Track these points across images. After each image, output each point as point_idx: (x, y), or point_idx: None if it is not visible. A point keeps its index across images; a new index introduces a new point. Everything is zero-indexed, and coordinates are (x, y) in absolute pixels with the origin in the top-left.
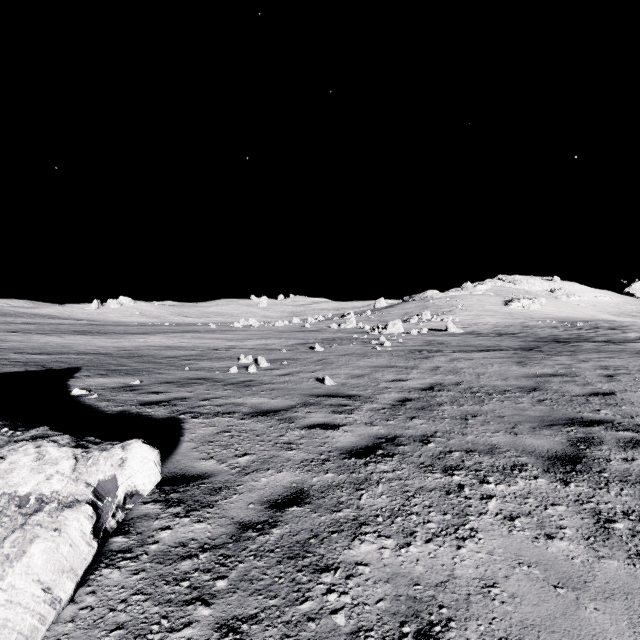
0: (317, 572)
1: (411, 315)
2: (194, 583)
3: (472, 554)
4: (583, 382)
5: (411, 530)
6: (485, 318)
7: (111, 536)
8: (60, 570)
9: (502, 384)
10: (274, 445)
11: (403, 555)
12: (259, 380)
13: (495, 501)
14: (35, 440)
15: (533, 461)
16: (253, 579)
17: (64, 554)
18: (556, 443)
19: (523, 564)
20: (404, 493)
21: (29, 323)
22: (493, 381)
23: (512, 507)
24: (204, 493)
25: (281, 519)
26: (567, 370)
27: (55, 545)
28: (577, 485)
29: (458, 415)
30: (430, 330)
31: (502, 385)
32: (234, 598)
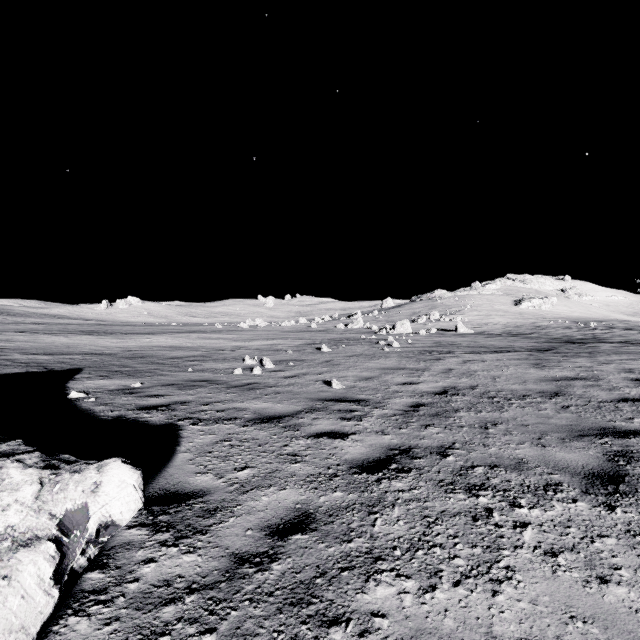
0: (325, 625)
1: (419, 315)
2: (176, 639)
3: (512, 603)
4: (608, 386)
5: (435, 568)
6: (495, 318)
7: (86, 571)
8: (6, 630)
9: (520, 388)
10: (277, 457)
11: (428, 603)
12: (264, 382)
13: (531, 530)
14: None
15: (568, 479)
16: (247, 634)
17: (13, 609)
18: (591, 457)
19: (576, 619)
20: (424, 518)
21: (38, 323)
22: (510, 385)
23: (552, 539)
24: (197, 515)
25: (283, 550)
26: (589, 373)
27: (1, 598)
28: (624, 511)
29: (477, 423)
30: (439, 330)
31: (521, 389)
32: None
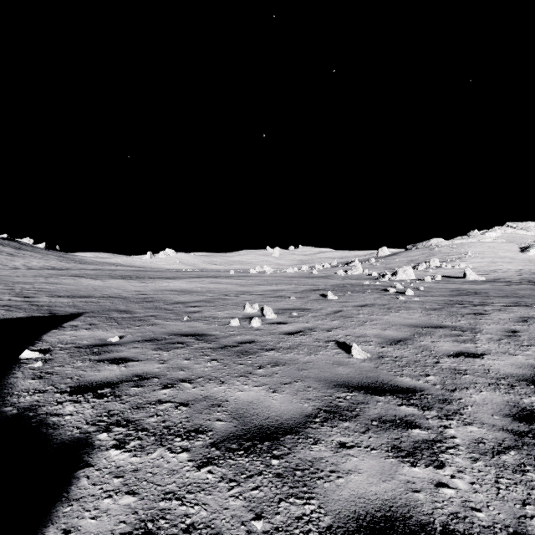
0: None
1: (417, 262)
2: None
3: None
4: None
5: None
6: (503, 265)
7: None
8: None
9: None
10: None
11: None
12: (260, 341)
13: None
14: None
15: None
16: None
17: None
18: None
19: None
20: None
21: (95, 269)
22: None
23: None
24: None
25: None
26: None
27: None
28: None
29: None
30: (443, 277)
31: None
32: None
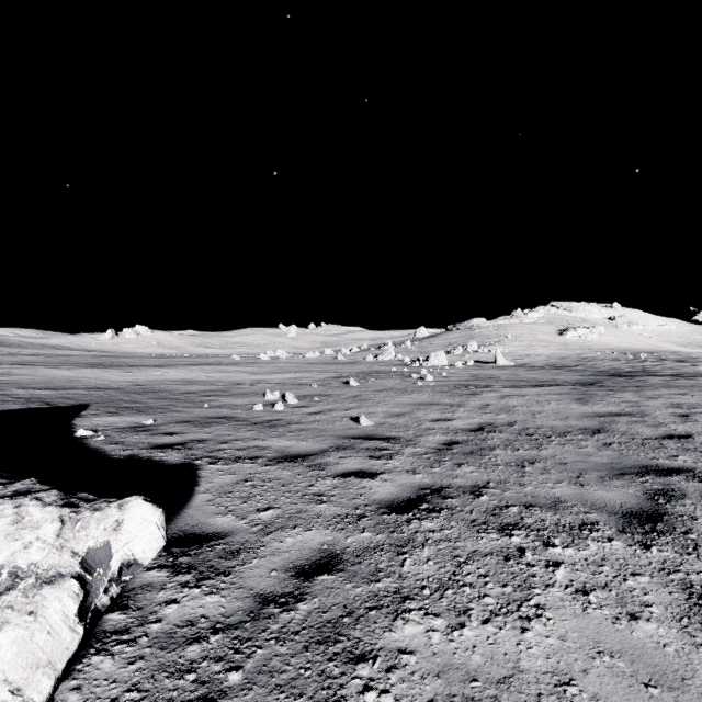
0: (352, 662)
1: (455, 346)
2: (202, 676)
3: (540, 639)
4: (654, 423)
5: (465, 606)
6: (537, 349)
7: (106, 612)
8: (34, 665)
9: (561, 425)
10: (302, 497)
11: (456, 640)
12: (286, 419)
13: (564, 569)
14: (15, 497)
15: (605, 519)
16: (274, 671)
17: (40, 644)
18: (630, 496)
19: (604, 653)
20: (454, 558)
21: (37, 355)
22: (551, 421)
23: (585, 577)
24: (219, 557)
25: (309, 591)
26: (634, 408)
27: (29, 633)
28: (660, 549)
29: (513, 461)
30: (477, 362)
31: (561, 426)
32: (250, 697)
